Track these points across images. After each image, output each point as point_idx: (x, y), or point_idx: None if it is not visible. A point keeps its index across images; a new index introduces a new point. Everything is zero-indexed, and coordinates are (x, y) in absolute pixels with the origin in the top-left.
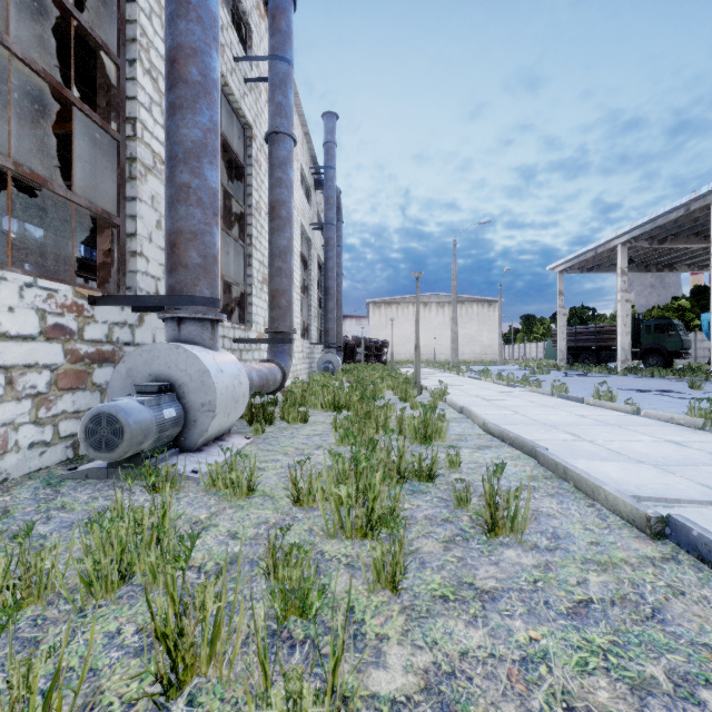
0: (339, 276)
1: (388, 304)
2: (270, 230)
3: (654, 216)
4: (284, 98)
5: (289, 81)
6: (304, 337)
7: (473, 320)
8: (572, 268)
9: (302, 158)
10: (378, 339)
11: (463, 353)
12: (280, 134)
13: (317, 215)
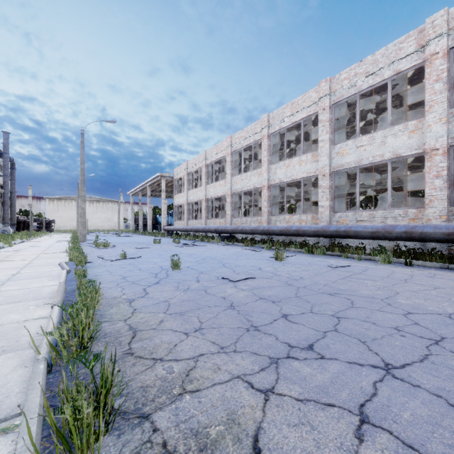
0: (14, 193)
1: (59, 199)
2: None
3: (140, 186)
4: None
5: None
6: None
7: (109, 210)
8: (136, 194)
9: None
10: (48, 219)
11: (104, 226)
12: None
13: (0, 165)
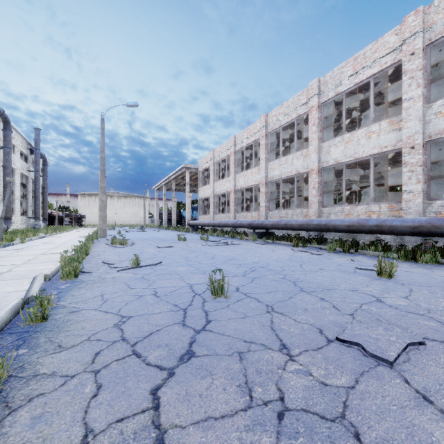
0: (46, 188)
1: (90, 195)
2: (4, 191)
3: (164, 180)
4: (8, 157)
5: (10, 153)
6: (25, 215)
7: (136, 205)
8: (160, 189)
9: (21, 148)
10: (79, 214)
11: (131, 221)
12: (7, 166)
13: (33, 162)
